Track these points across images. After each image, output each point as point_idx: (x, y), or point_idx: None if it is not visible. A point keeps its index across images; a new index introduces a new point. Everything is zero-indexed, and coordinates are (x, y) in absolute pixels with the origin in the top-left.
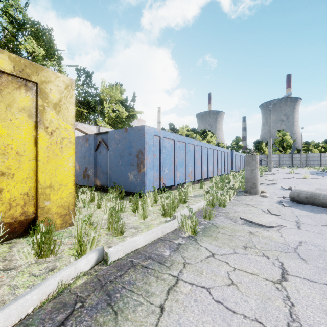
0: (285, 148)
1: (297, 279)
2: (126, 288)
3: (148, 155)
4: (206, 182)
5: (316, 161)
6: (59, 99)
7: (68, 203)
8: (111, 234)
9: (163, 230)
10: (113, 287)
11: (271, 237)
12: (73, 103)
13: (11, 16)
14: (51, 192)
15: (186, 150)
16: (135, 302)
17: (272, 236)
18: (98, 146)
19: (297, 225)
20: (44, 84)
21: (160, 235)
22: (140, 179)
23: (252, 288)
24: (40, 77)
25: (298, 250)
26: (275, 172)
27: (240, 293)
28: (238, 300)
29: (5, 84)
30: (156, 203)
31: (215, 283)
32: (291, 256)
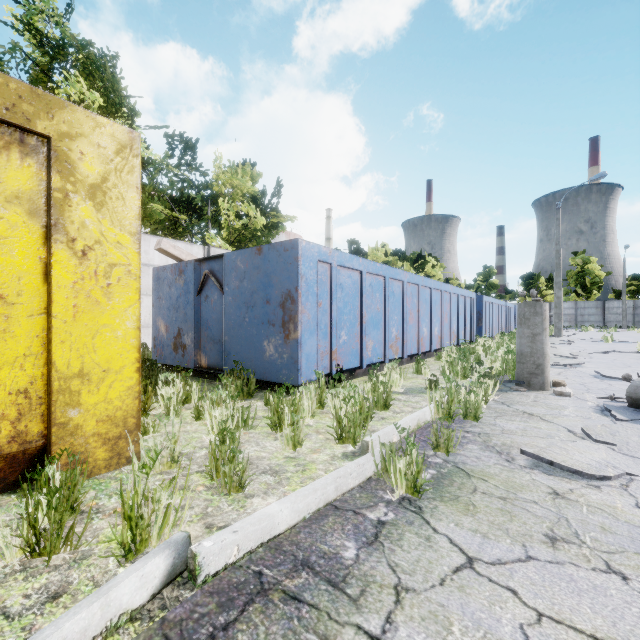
0: (589, 290)
1: None
2: None
3: (305, 302)
4: (428, 360)
5: None
6: (102, 176)
7: (124, 412)
8: (215, 490)
9: (339, 482)
10: None
11: (613, 508)
12: (136, 187)
13: (39, 33)
14: (83, 387)
15: (385, 293)
16: None
17: (613, 505)
18: (204, 286)
19: None
20: (66, 139)
21: (332, 496)
22: (289, 355)
23: None
24: (57, 124)
25: None
26: (571, 338)
27: None
28: None
29: None
30: (323, 408)
31: None
32: None
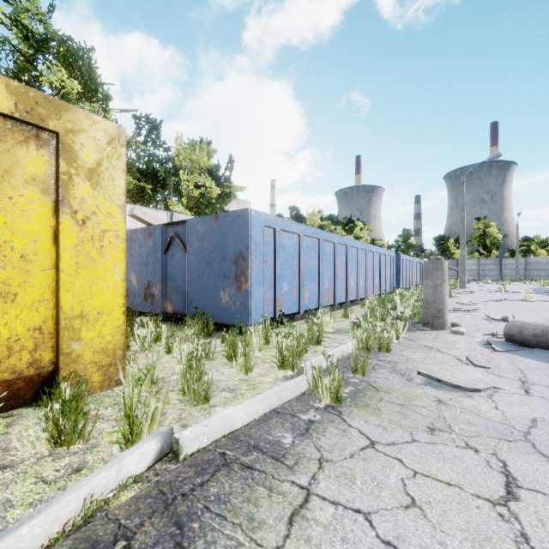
0: (489, 249)
1: (538, 496)
2: (212, 511)
3: (254, 260)
4: (354, 307)
5: (543, 271)
6: (97, 162)
7: (114, 345)
8: (187, 402)
9: (280, 394)
10: (187, 509)
11: (478, 409)
12: (123, 170)
13: (25, 28)
14: (83, 325)
15: (319, 252)
16: (227, 542)
17: (479, 407)
18: (170, 246)
19: (523, 386)
20: (70, 134)
21: (276, 405)
22: (241, 302)
23: (452, 516)
24: (63, 122)
25: (532, 436)
26: (473, 289)
27: (429, 525)
28: (428, 541)
29: (0, 135)
30: (268, 344)
31: (380, 503)
32: (520, 449)
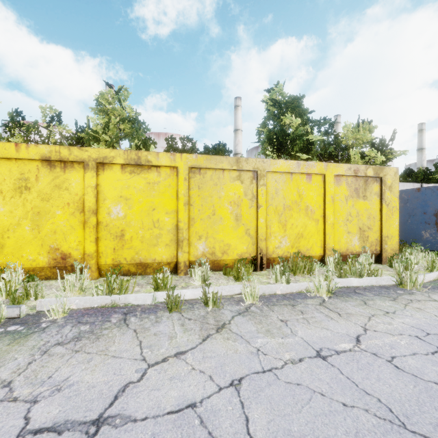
0: None
1: None
2: None
3: None
4: None
5: None
6: (391, 183)
7: (395, 248)
8: None
9: None
10: None
11: None
12: (398, 183)
13: (274, 100)
14: (387, 240)
15: None
16: None
17: None
18: None
19: None
20: (384, 176)
21: None
22: None
23: None
24: (383, 173)
25: None
26: None
27: None
28: None
29: (369, 182)
30: None
31: None
32: None
